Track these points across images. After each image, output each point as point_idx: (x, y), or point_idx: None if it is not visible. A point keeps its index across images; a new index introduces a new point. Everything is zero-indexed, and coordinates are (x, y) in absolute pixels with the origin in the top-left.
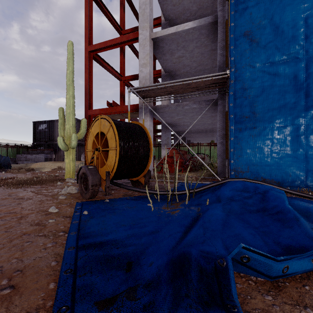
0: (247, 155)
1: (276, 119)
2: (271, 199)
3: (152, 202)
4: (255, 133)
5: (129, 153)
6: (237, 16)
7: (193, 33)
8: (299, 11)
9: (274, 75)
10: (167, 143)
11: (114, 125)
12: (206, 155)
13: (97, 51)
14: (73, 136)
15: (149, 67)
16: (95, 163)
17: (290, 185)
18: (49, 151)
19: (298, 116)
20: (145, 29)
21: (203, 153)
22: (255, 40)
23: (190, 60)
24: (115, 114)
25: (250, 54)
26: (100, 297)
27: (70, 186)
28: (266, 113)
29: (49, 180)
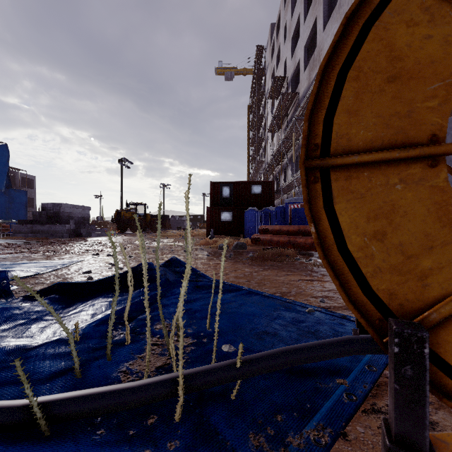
0: None
1: None
2: None
3: None
4: None
5: None
6: None
7: None
8: None
9: None
10: None
11: None
12: None
13: None
14: None
15: None
16: None
17: None
18: None
19: None
20: None
21: None
22: None
23: None
24: None
25: None
26: (203, 281)
27: None
28: None
29: None
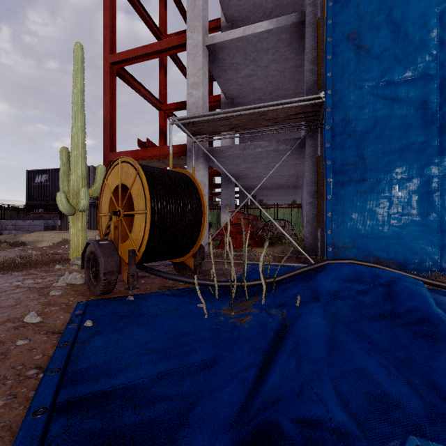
0: (352, 222)
1: (395, 167)
2: (403, 296)
3: (206, 301)
4: (364, 188)
5: (169, 220)
6: (337, 9)
7: (269, 38)
8: (430, 4)
9: (393, 99)
10: (229, 204)
11: (142, 173)
12: (287, 222)
13: (123, 63)
14: (82, 192)
15: (203, 88)
16: (112, 236)
17: (417, 267)
18: (51, 216)
19: (429, 162)
20: (196, 31)
21: (283, 219)
22: (363, 47)
23: (264, 82)
24: (151, 160)
25: (357, 68)
26: None
27: (76, 271)
28: (381, 158)
29: (41, 261)
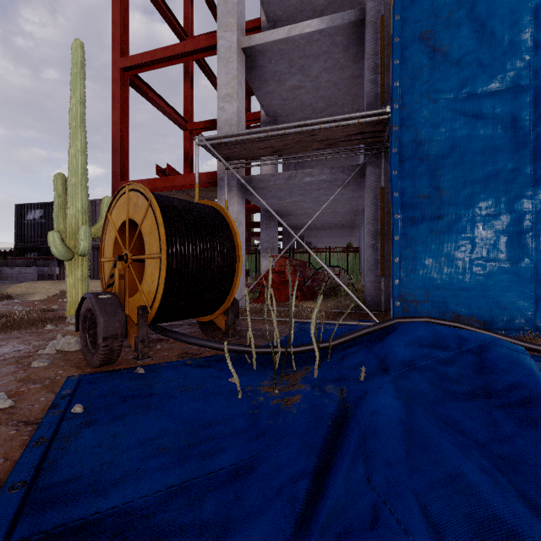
0: (425, 270)
1: (479, 200)
2: (500, 366)
3: (241, 373)
4: (440, 227)
5: (191, 266)
6: (406, 2)
7: (321, 41)
8: None
9: (476, 116)
10: (270, 247)
11: (155, 205)
12: (342, 269)
13: (137, 69)
14: (81, 231)
15: (238, 101)
16: (117, 287)
17: (505, 326)
18: (47, 262)
19: (521, 195)
20: (230, 29)
21: (338, 266)
22: (439, 50)
23: (314, 96)
24: (174, 192)
25: (431, 76)
26: None
27: (72, 333)
28: (461, 189)
29: (27, 320)
